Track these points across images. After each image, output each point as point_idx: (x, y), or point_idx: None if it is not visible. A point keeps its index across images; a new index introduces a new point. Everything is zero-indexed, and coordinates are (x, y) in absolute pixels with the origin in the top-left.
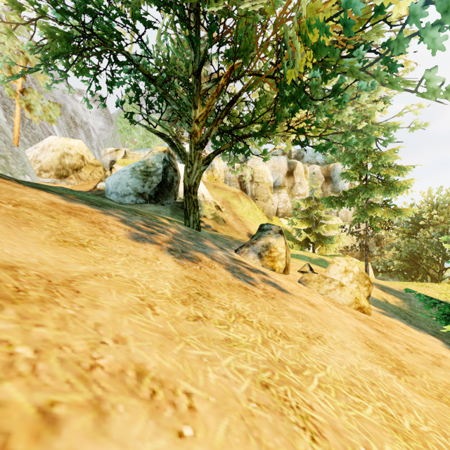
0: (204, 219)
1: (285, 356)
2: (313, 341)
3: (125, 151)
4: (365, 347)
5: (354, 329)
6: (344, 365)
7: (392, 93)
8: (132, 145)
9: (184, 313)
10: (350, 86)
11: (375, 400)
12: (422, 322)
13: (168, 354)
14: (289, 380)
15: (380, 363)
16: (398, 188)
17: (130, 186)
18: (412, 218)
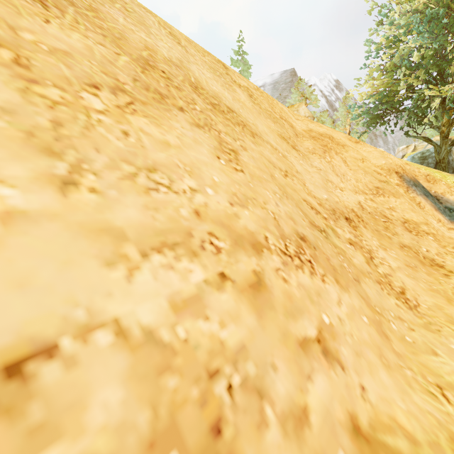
0: None
1: None
2: None
3: (414, 145)
4: None
5: None
6: None
7: None
8: None
9: None
10: None
11: None
12: None
13: None
14: None
15: None
16: None
17: None
18: None
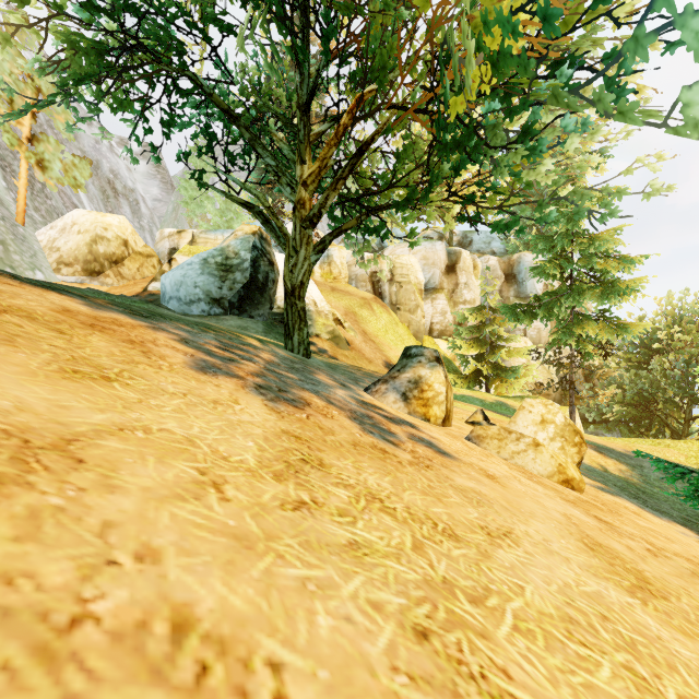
0: (316, 340)
1: (454, 572)
2: (499, 541)
3: (193, 234)
4: (583, 549)
5: (561, 517)
6: (553, 585)
7: (614, 139)
8: (204, 224)
9: (277, 496)
10: (549, 127)
11: (612, 649)
12: (664, 503)
13: (241, 578)
14: (463, 619)
15: (611, 578)
16: (622, 291)
17: (200, 288)
18: (642, 338)
